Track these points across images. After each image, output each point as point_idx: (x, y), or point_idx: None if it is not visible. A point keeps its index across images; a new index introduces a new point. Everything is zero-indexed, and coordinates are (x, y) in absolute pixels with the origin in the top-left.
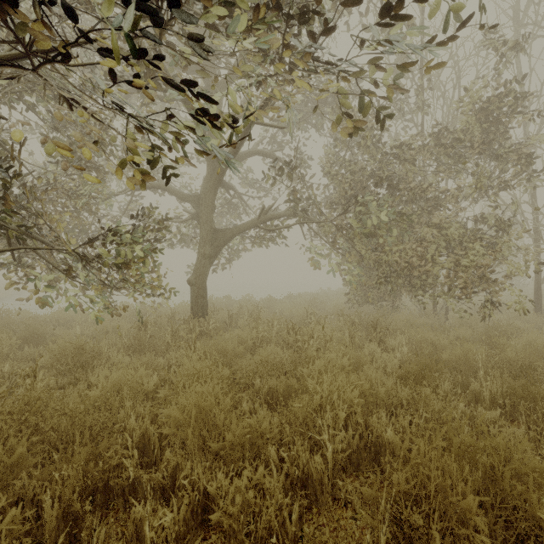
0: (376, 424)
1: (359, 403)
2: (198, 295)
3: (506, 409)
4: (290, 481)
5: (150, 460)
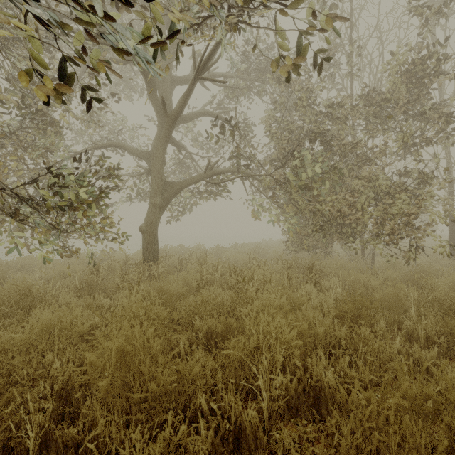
0: (315, 367)
1: (298, 344)
2: (149, 241)
3: (441, 347)
4: (220, 436)
5: (73, 409)
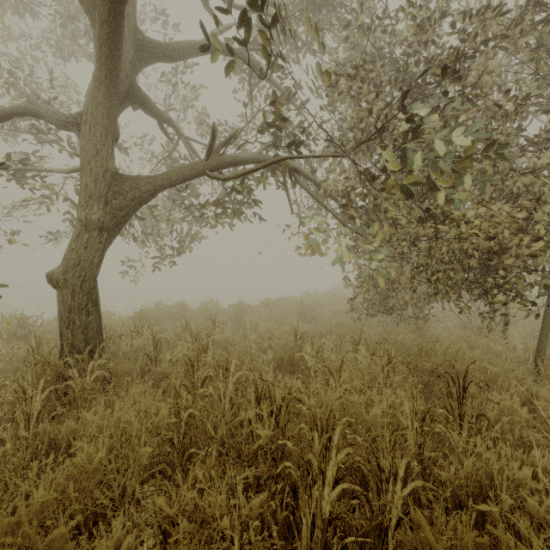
0: None
1: None
2: (73, 306)
3: None
4: None
5: None
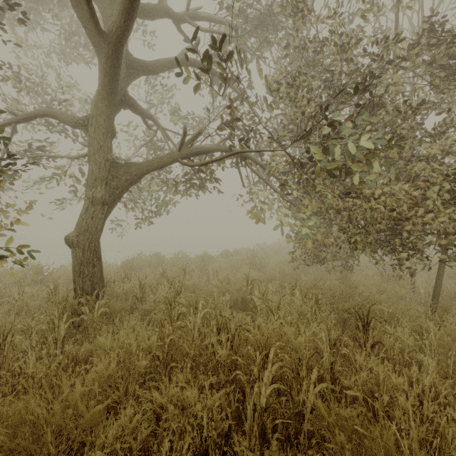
0: None
1: None
2: (83, 261)
3: None
4: None
5: None
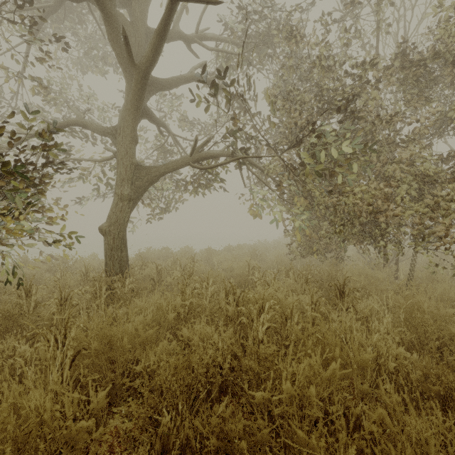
0: None
1: None
2: (114, 247)
3: None
4: None
5: None
